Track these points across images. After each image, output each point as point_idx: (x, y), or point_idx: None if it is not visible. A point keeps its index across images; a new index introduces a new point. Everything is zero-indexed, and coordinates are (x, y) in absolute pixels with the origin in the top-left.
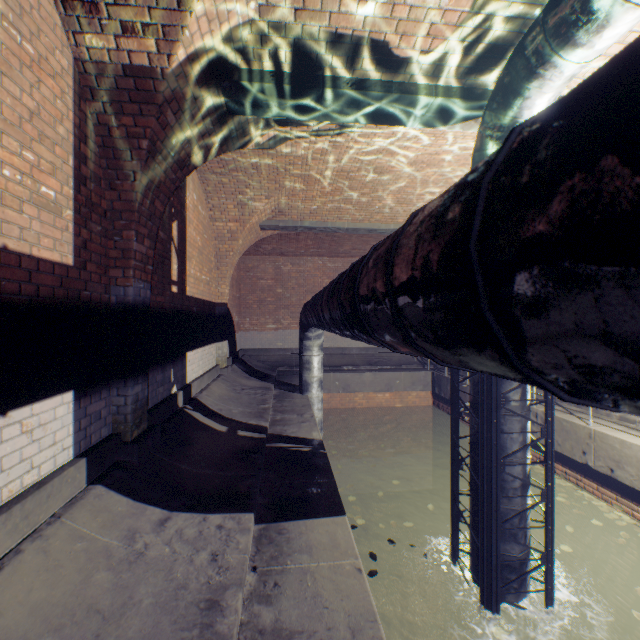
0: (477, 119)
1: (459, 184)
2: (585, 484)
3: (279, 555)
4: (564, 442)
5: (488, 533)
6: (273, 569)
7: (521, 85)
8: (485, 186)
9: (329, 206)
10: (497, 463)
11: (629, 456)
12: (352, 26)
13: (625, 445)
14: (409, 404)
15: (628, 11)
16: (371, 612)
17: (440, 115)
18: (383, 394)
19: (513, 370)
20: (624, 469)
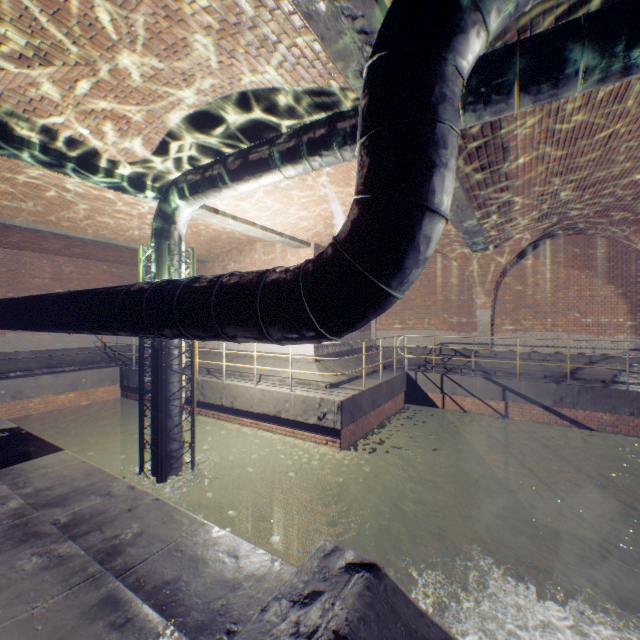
0: (156, 200)
1: (141, 290)
2: (223, 416)
3: (20, 475)
4: (213, 395)
5: (162, 440)
6: (20, 480)
7: (178, 200)
8: (146, 297)
9: (6, 203)
10: (166, 400)
11: (239, 393)
12: (72, 133)
13: (238, 387)
14: (98, 400)
15: (215, 197)
16: (97, 468)
17: (132, 191)
18: (68, 395)
19: (153, 333)
20: (238, 400)
